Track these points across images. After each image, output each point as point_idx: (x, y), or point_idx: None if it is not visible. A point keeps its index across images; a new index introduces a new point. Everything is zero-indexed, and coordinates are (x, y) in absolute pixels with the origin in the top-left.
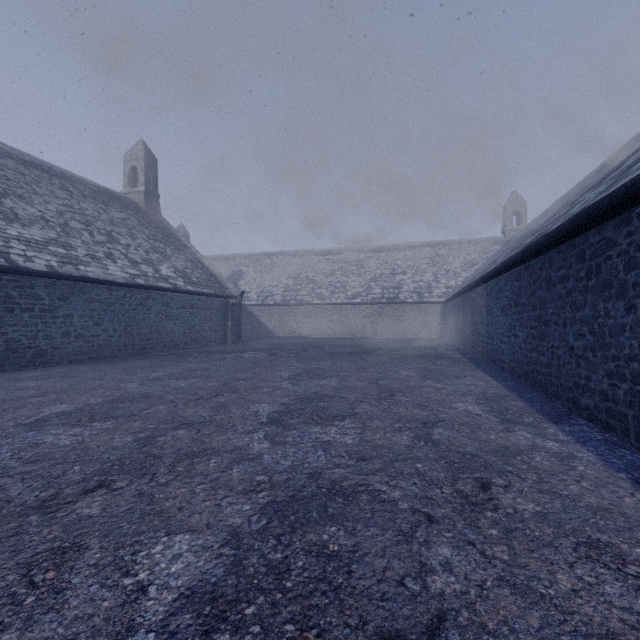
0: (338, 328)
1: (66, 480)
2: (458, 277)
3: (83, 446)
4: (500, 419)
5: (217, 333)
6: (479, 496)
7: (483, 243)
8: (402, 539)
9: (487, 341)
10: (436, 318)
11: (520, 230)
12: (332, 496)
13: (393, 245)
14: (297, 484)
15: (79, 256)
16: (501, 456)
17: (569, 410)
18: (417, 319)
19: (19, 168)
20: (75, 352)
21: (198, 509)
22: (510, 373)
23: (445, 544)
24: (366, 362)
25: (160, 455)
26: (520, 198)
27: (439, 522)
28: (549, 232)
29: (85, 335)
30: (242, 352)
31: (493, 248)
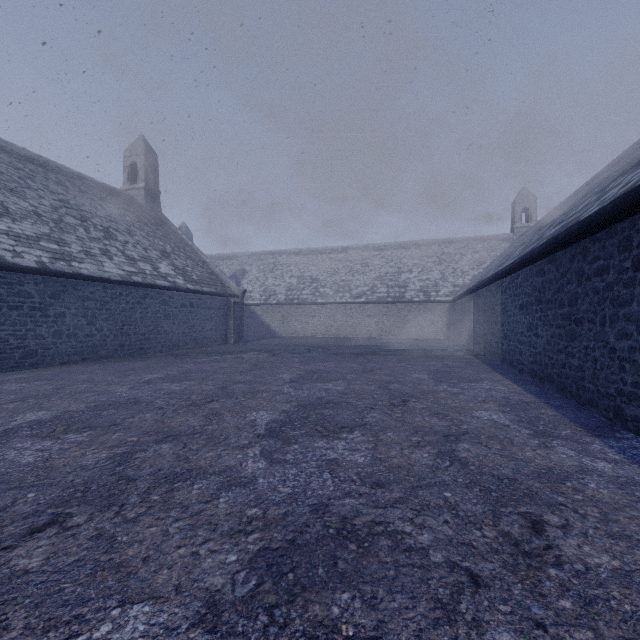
0: (342, 328)
1: (12, 513)
2: (466, 275)
3: (47, 465)
4: (532, 431)
5: (218, 333)
6: (533, 542)
7: (491, 241)
8: (442, 616)
9: (502, 341)
10: (443, 317)
11: (530, 227)
12: (342, 541)
13: (398, 243)
14: (298, 521)
15: (73, 252)
16: (546, 481)
17: (609, 420)
18: (424, 319)
19: (13, 162)
20: (68, 352)
21: (168, 560)
22: (531, 376)
23: (503, 626)
24: (373, 363)
25: (135, 478)
26: (529, 194)
27: (488, 586)
28: (584, 218)
29: (78, 335)
30: (243, 352)
31: (502, 246)
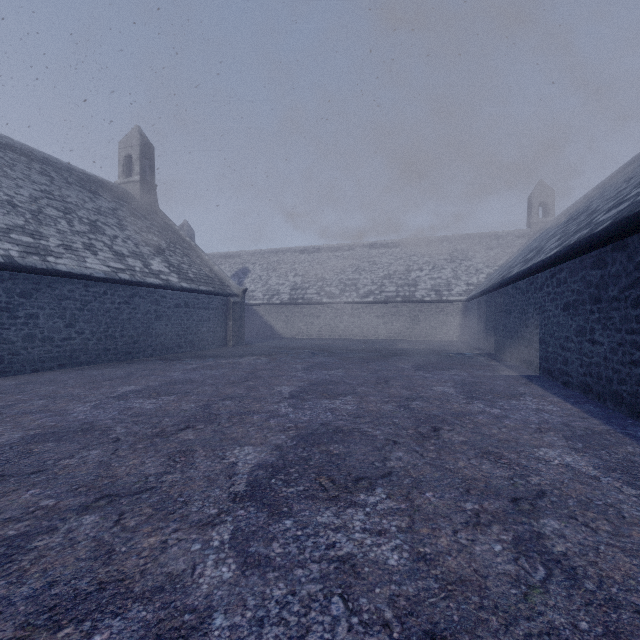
0: (349, 329)
1: None
2: (480, 273)
3: None
4: None
5: (216, 335)
6: None
7: (506, 237)
8: None
9: (536, 346)
10: (456, 318)
11: (548, 222)
12: None
13: (407, 240)
14: None
15: (50, 246)
16: None
17: None
18: (435, 319)
19: None
20: (41, 358)
21: None
22: (582, 391)
23: None
24: (386, 371)
25: None
26: (547, 187)
27: None
28: None
29: (54, 338)
30: (241, 357)
31: (518, 242)
